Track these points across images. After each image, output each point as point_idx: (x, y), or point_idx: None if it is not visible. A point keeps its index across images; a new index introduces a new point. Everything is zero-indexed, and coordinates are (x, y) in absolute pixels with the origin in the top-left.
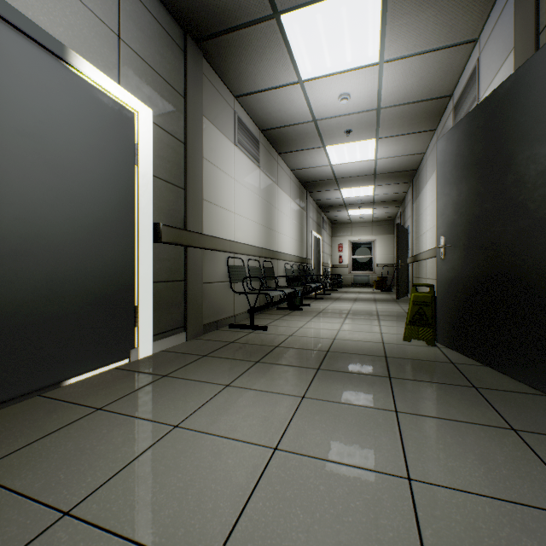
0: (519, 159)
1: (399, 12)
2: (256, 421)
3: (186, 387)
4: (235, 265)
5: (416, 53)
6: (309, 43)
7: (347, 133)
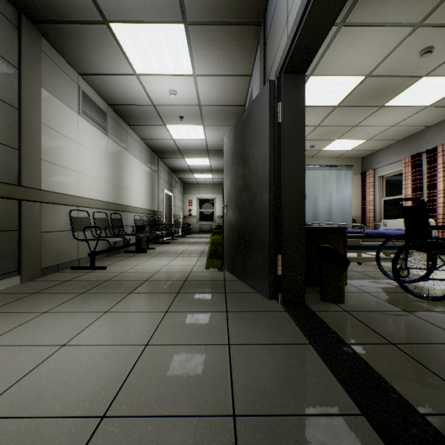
0: (250, 157)
1: (199, 46)
2: (57, 332)
3: (3, 318)
4: (79, 217)
5: (217, 74)
6: (138, 49)
7: (181, 118)
